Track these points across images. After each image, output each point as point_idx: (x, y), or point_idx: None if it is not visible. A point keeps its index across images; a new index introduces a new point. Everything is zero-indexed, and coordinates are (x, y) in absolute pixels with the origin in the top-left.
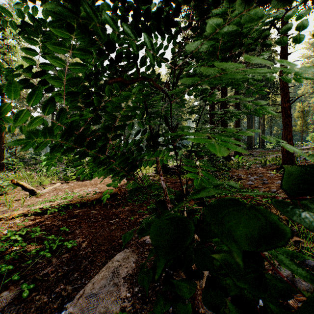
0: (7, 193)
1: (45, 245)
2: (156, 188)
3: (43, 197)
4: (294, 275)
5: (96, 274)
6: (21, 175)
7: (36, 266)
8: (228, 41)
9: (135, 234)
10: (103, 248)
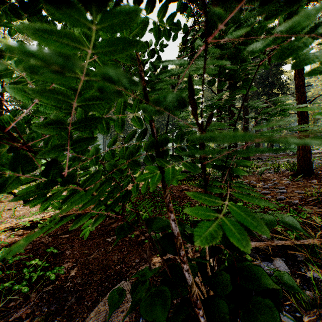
0: (0, 200)
1: (24, 273)
2: (162, 227)
3: (38, 207)
4: None
5: None
6: None
7: (9, 304)
8: None
9: (136, 259)
10: (95, 278)
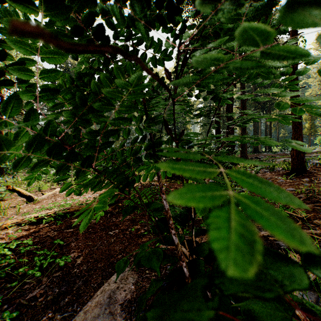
0: (3, 199)
1: (35, 261)
2: (157, 208)
3: (41, 204)
4: (320, 305)
5: (89, 300)
6: (20, 180)
7: (24, 286)
8: (258, 10)
9: (136, 249)
10: (99, 265)
